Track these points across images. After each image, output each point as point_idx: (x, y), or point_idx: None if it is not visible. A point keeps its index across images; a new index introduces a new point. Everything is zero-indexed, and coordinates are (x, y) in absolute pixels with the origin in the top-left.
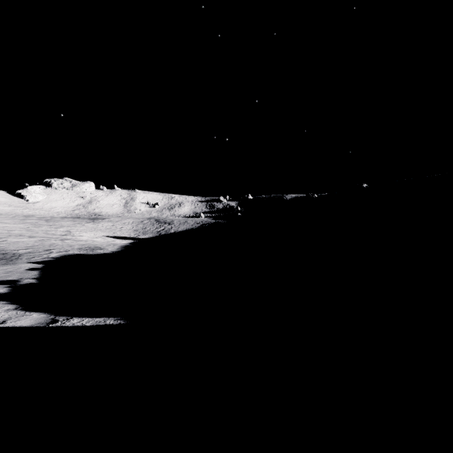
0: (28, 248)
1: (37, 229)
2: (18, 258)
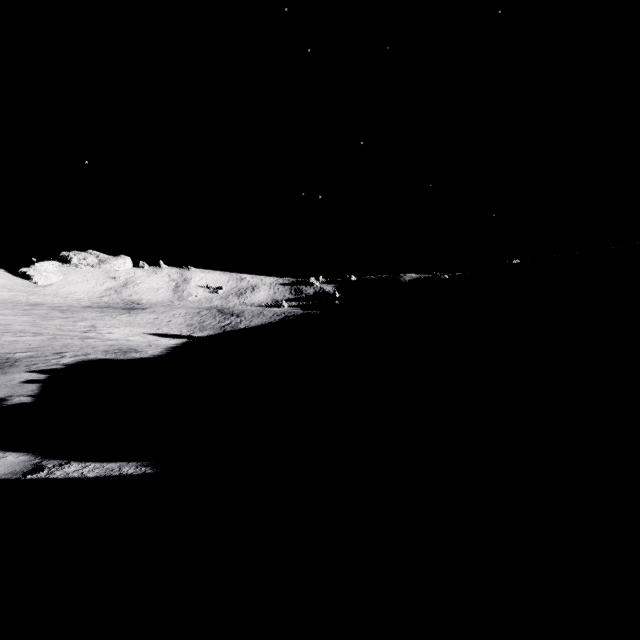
0: (30, 350)
1: (48, 323)
2: (13, 365)
